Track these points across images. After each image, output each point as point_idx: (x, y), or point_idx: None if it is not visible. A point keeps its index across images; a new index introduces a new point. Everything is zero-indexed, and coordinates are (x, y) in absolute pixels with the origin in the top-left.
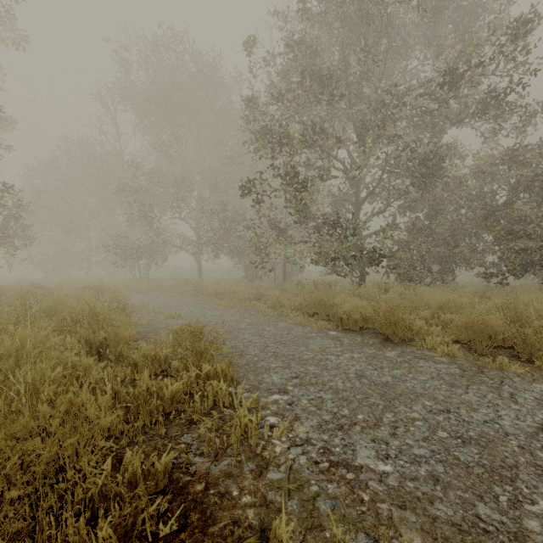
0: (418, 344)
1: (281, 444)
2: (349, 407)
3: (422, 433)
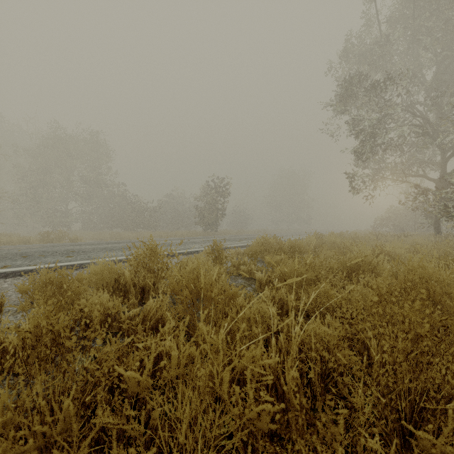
0: None
1: None
2: None
3: None
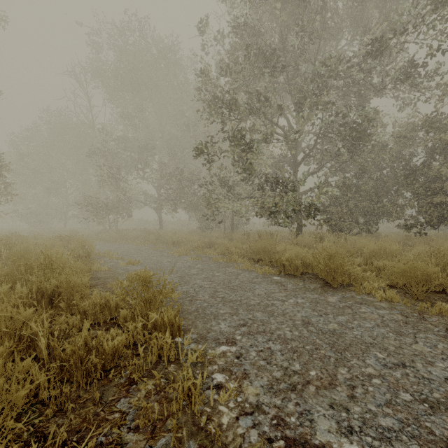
0: (357, 290)
1: (228, 412)
2: (300, 361)
3: (384, 396)
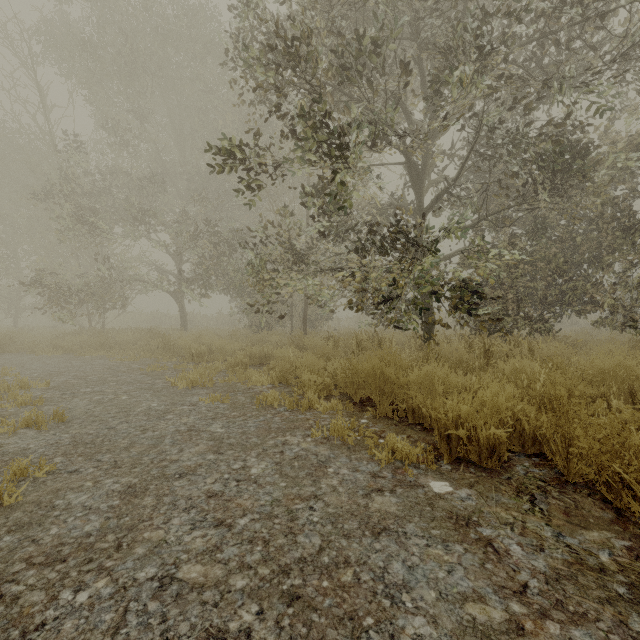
0: None
1: None
2: None
3: None
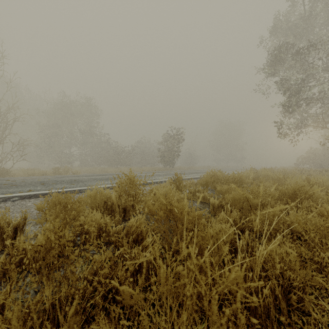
0: None
1: None
2: None
3: None
